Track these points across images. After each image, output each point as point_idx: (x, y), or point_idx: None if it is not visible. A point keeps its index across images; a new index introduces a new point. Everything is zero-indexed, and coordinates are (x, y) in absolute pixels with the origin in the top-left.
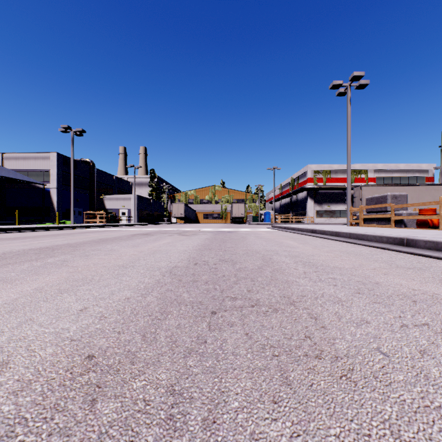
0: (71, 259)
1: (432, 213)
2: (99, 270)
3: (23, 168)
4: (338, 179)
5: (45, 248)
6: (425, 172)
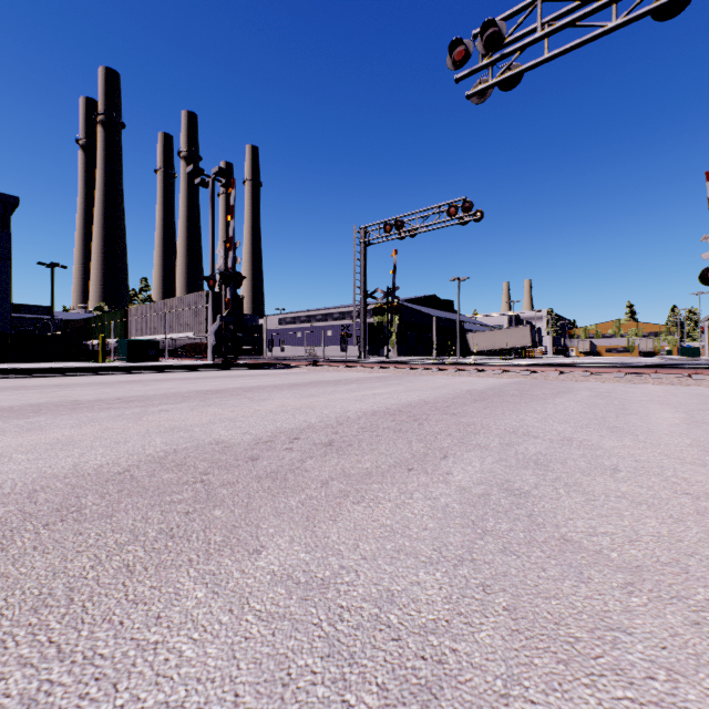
0: None
1: None
2: None
3: None
4: None
5: None
6: None
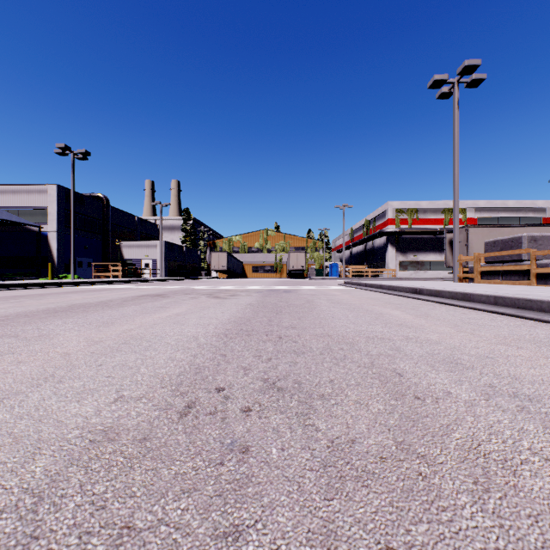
0: None
1: None
2: None
3: (12, 205)
4: (427, 220)
5: None
6: (542, 211)
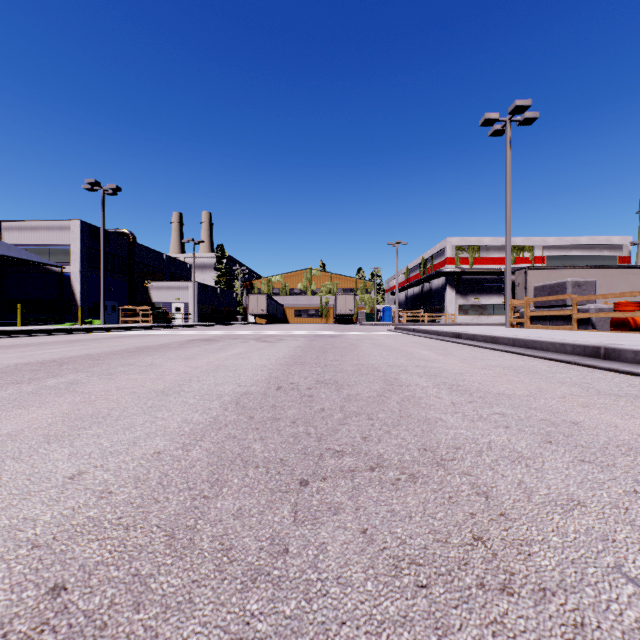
0: (84, 380)
1: (634, 309)
2: (122, 399)
3: (31, 243)
4: (490, 259)
5: (51, 361)
6: (618, 249)
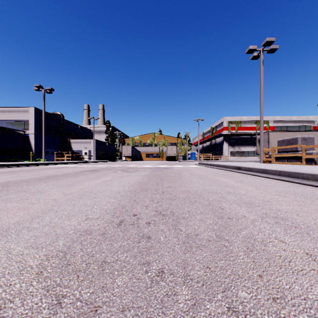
0: None
1: None
2: None
3: (9, 119)
4: (246, 127)
5: None
6: (312, 122)
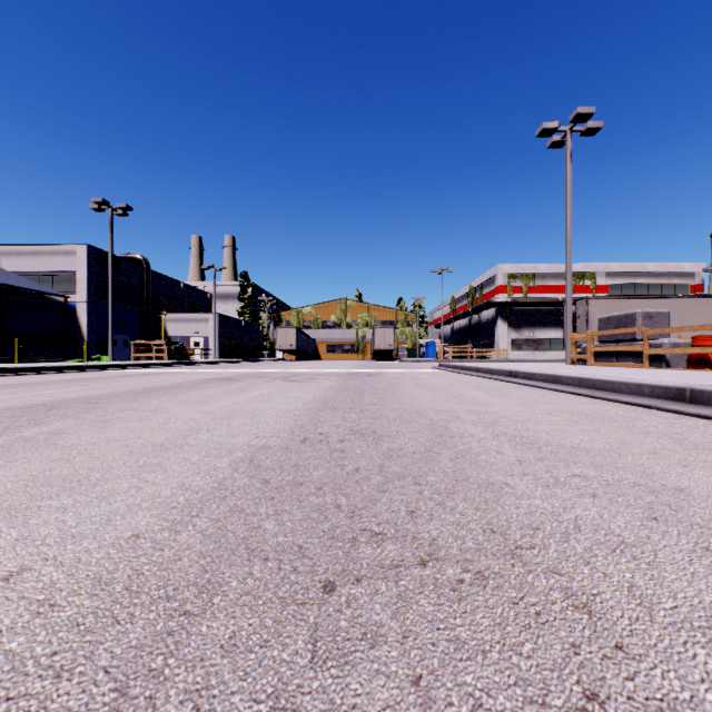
0: (71, 429)
1: None
2: (110, 455)
3: (32, 270)
4: (546, 287)
5: (39, 405)
6: (689, 276)
